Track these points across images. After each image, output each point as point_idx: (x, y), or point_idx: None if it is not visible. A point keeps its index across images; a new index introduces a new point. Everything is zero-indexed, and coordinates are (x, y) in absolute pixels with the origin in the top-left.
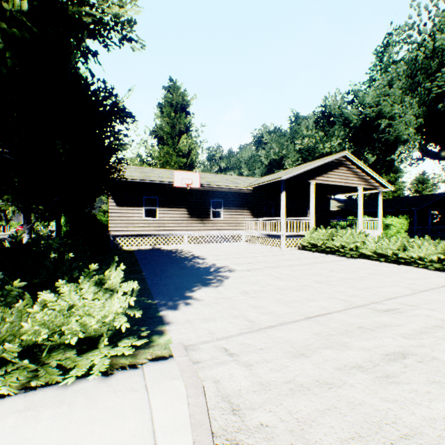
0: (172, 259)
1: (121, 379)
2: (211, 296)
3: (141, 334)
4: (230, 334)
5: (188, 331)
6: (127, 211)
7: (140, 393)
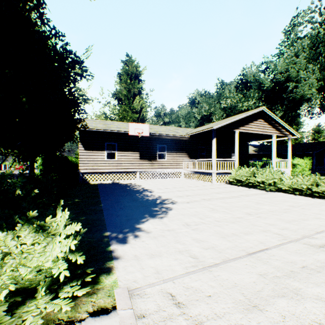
0: (126, 191)
1: None
2: (157, 228)
3: (85, 279)
4: (176, 274)
5: (135, 269)
6: (93, 153)
7: None
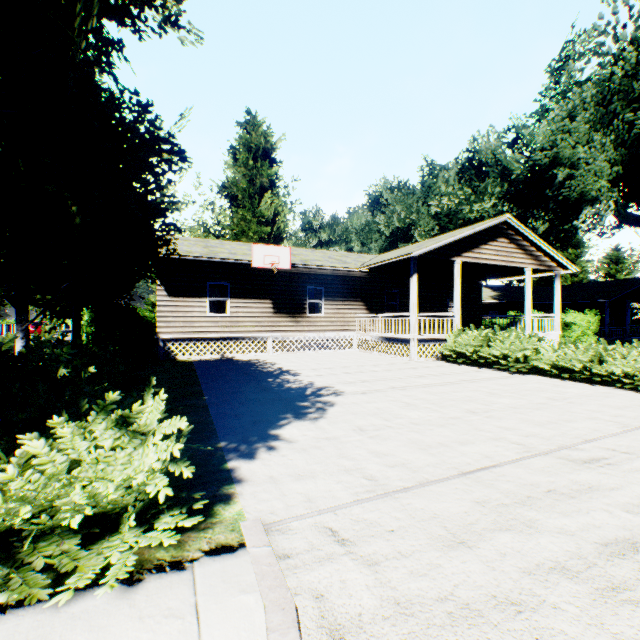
0: (248, 374)
1: (154, 593)
2: (308, 435)
3: (193, 506)
4: (339, 503)
5: (272, 496)
6: (184, 303)
7: (185, 621)
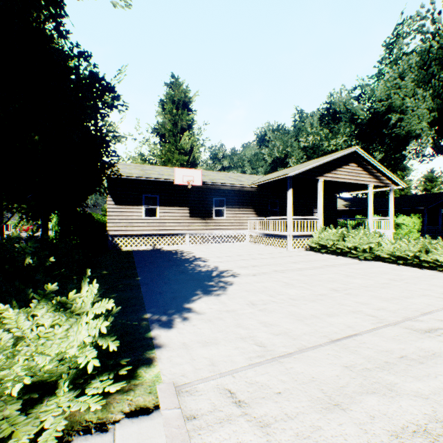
0: (171, 260)
1: None
2: (213, 308)
3: (119, 372)
4: (236, 367)
5: (183, 360)
6: (126, 209)
7: None
